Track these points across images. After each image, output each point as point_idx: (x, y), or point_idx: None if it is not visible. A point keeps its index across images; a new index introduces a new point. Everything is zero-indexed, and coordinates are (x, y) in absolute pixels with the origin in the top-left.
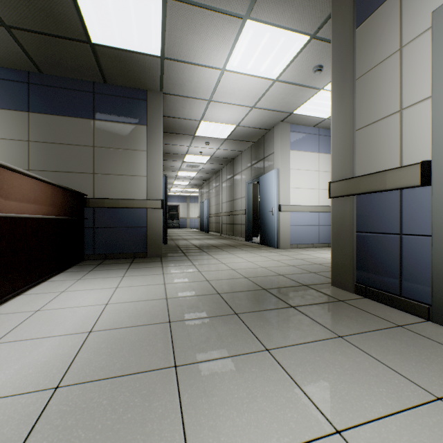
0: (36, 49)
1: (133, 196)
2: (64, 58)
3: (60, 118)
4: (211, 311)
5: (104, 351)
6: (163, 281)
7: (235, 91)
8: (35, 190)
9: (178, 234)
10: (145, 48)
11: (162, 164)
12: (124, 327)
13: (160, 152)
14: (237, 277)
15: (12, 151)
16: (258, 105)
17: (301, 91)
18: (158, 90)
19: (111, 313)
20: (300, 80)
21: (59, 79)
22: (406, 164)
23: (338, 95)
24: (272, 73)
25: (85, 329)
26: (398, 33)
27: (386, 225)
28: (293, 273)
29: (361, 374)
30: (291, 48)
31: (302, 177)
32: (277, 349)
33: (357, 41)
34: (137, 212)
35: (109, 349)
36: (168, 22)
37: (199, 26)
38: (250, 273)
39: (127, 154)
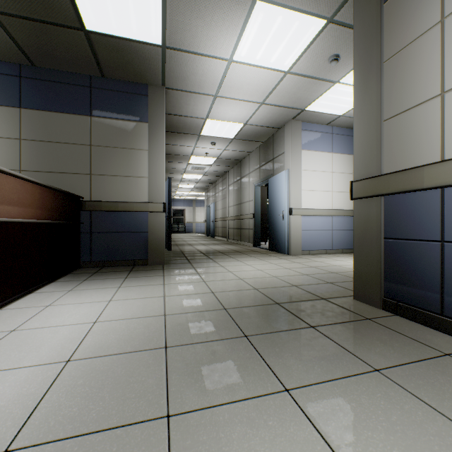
0: (26, 38)
1: (133, 199)
2: (57, 48)
3: (54, 115)
4: (216, 333)
5: (80, 391)
6: (163, 293)
7: (243, 85)
8: (19, 191)
9: (183, 239)
10: (145, 36)
11: (164, 164)
12: (110, 354)
13: (163, 151)
14: (246, 288)
15: (2, 150)
16: (268, 101)
17: (314, 85)
18: (160, 84)
19: (98, 335)
20: (314, 72)
21: (53, 73)
22: (450, 157)
23: (362, 81)
24: (283, 63)
25: (62, 357)
26: (438, 2)
27: (423, 231)
28: (307, 283)
29: (417, 433)
30: (305, 34)
31: (315, 179)
32: (299, 390)
33: (385, 17)
34: (137, 215)
35: (86, 387)
36: (169, 4)
37: (204, 9)
38: (260, 283)
39: (127, 153)
